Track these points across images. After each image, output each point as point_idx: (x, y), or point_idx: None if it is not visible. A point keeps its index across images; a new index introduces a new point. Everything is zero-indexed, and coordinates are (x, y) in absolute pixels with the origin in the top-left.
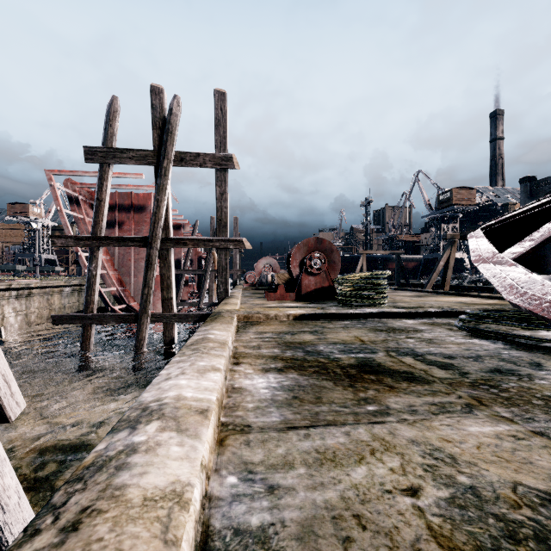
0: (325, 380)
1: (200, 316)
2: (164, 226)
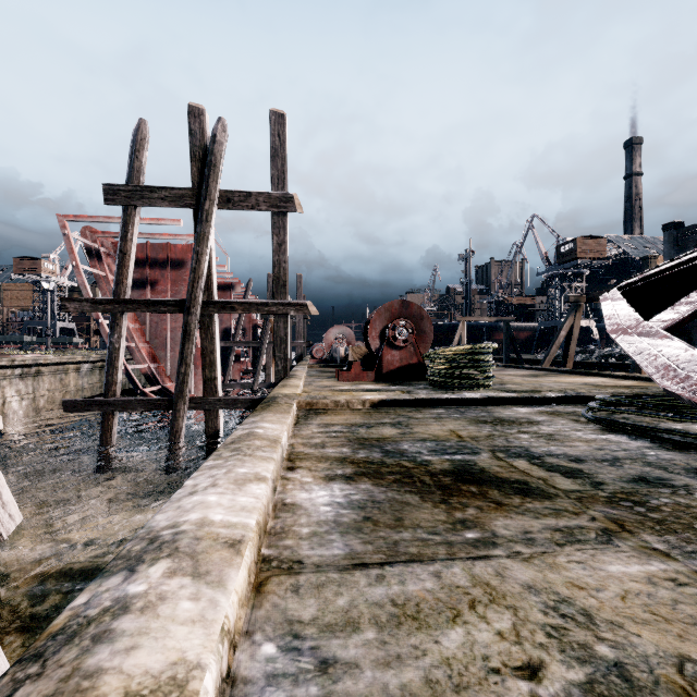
0: (408, 492)
1: (252, 401)
2: (205, 286)
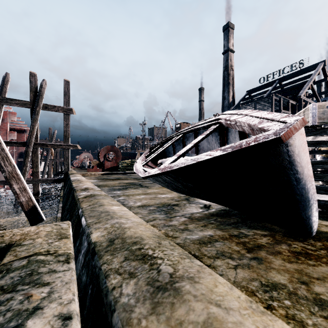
0: (107, 180)
1: (54, 180)
2: (35, 137)
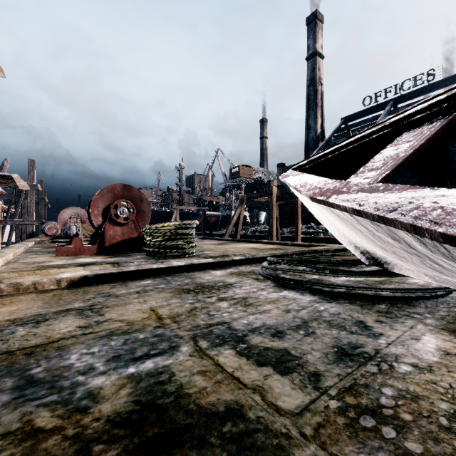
0: None
1: None
2: None
